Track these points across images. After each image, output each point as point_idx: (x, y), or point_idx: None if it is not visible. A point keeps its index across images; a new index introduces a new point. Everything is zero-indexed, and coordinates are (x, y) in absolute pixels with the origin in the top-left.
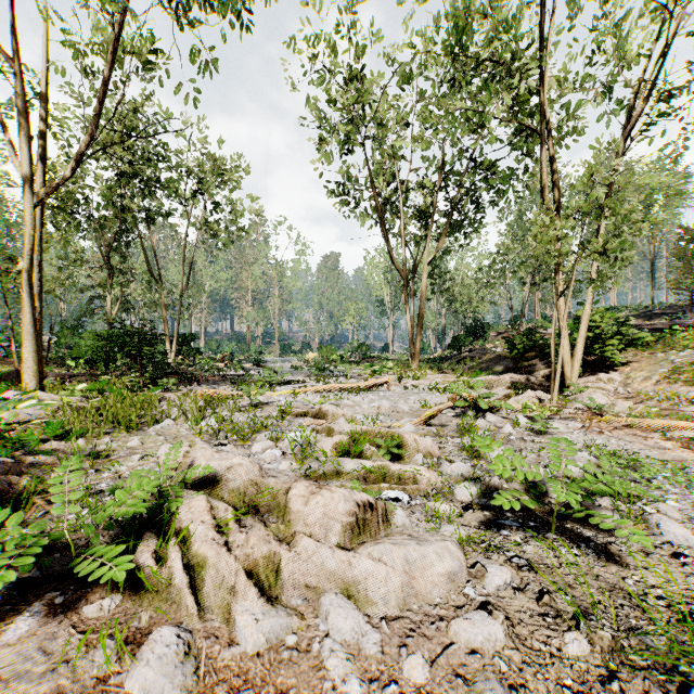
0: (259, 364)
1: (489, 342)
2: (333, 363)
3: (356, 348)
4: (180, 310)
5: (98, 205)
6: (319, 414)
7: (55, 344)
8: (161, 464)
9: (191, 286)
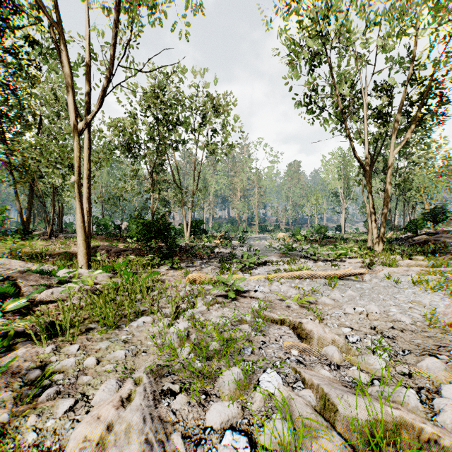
0: (243, 242)
1: (444, 224)
2: (298, 242)
3: (316, 230)
4: (192, 205)
5: (144, 141)
6: (298, 329)
7: (128, 227)
8: (69, 447)
9: (199, 189)
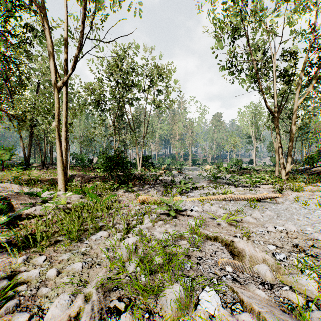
0: (180, 172)
1: None
2: (221, 172)
3: (235, 163)
4: (143, 145)
5: (109, 98)
6: (230, 246)
7: (98, 161)
8: None
9: (148, 133)
